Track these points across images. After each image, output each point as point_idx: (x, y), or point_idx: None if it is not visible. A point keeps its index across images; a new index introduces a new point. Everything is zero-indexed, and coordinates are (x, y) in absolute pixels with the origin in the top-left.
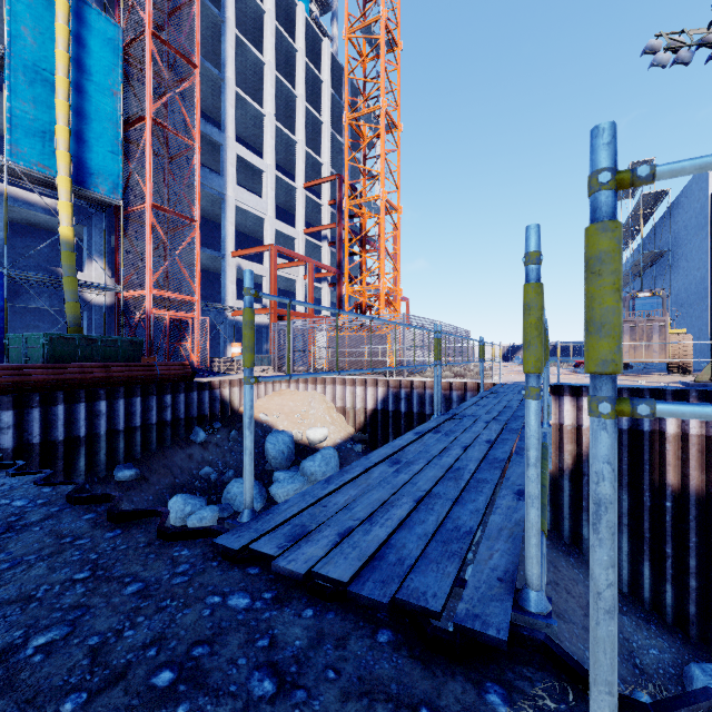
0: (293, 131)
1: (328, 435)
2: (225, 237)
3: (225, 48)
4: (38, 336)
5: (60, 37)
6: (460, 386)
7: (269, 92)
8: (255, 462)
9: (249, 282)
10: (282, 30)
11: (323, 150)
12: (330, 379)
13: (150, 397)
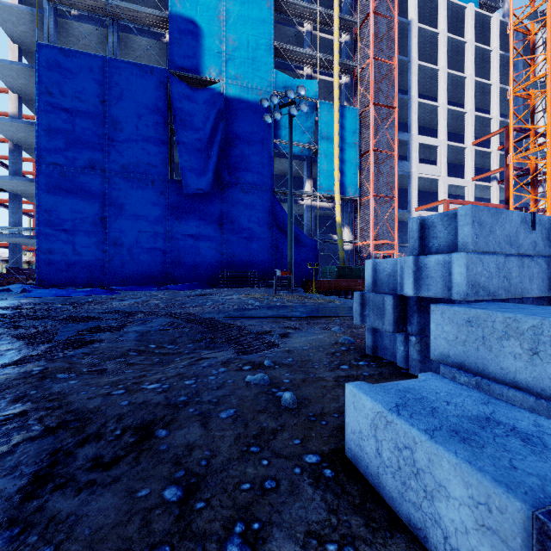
0: (462, 101)
1: None
2: (410, 199)
3: (410, 78)
4: (333, 267)
5: (336, 130)
6: None
7: (442, 89)
8: None
9: None
10: (452, 36)
11: (491, 107)
12: None
13: None
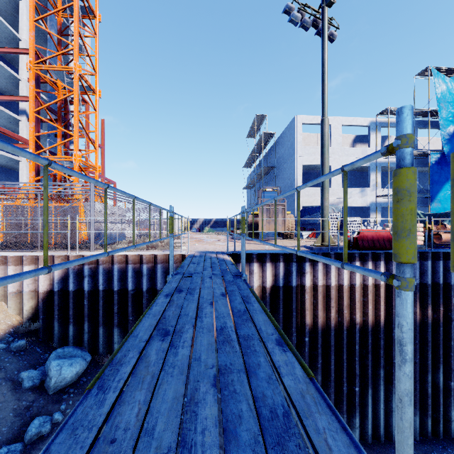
0: None
1: None
2: None
3: None
4: None
5: None
6: (150, 259)
7: None
8: None
9: None
10: None
11: (21, 26)
12: None
13: None
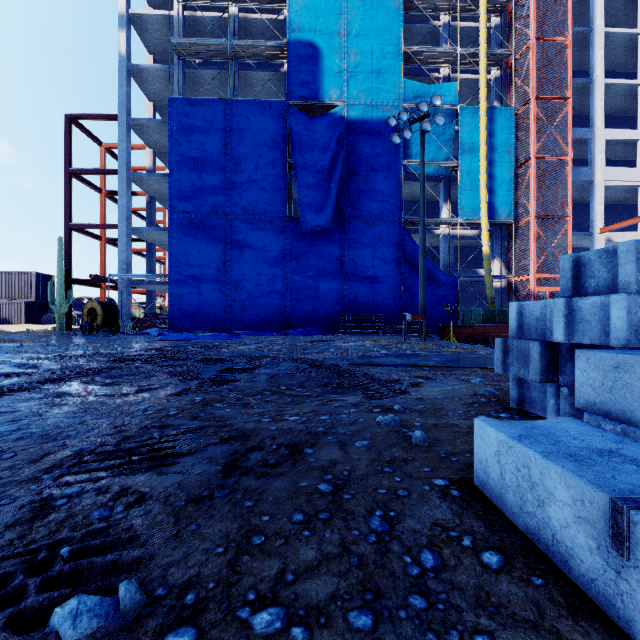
0: None
1: None
2: (592, 217)
3: (592, 54)
4: (479, 310)
5: (482, 140)
6: None
7: None
8: None
9: None
10: None
11: None
12: None
13: None
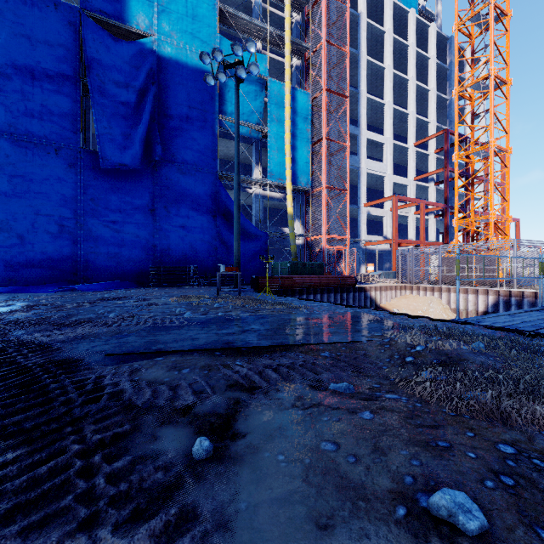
0: (403, 104)
1: None
2: (359, 195)
3: (359, 72)
4: (286, 263)
5: (287, 113)
6: None
7: (388, 87)
8: None
9: (458, 251)
10: (397, 38)
11: (429, 112)
12: (445, 289)
13: (337, 294)
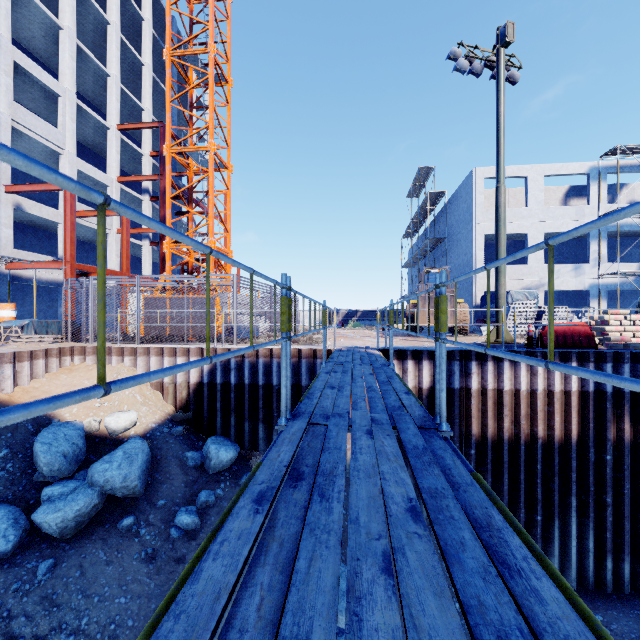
0: (105, 65)
1: (138, 419)
2: None
3: None
4: None
5: None
6: (295, 353)
7: (68, 2)
8: (15, 473)
9: None
10: None
11: (144, 95)
12: (143, 350)
13: None
